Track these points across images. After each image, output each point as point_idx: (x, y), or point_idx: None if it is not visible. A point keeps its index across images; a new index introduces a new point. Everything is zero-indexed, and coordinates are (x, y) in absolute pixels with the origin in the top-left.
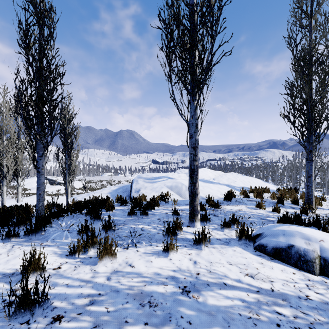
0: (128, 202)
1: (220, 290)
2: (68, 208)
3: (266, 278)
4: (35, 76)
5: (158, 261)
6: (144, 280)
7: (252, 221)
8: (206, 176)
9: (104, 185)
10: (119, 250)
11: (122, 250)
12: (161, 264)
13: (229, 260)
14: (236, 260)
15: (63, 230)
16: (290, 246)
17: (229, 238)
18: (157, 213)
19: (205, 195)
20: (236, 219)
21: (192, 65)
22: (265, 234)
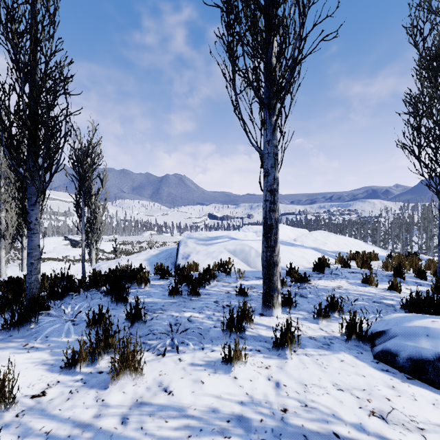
0: (171, 274)
1: None
2: (81, 284)
3: (409, 421)
4: (22, 78)
5: (213, 382)
6: (187, 424)
7: (362, 306)
8: (284, 235)
9: (143, 247)
10: (150, 357)
11: (154, 357)
12: (219, 389)
13: (336, 381)
14: (348, 380)
15: (66, 319)
16: None
17: (328, 337)
18: (213, 292)
19: (284, 263)
20: (338, 303)
21: (268, 61)
22: (392, 333)
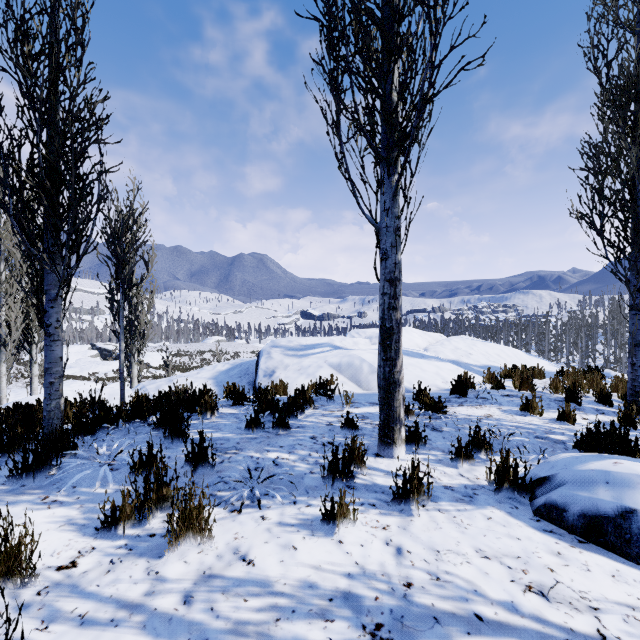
0: (249, 399)
1: (468, 636)
2: (120, 412)
3: (579, 599)
4: (38, 121)
5: (310, 548)
6: (275, 604)
7: (519, 443)
8: (410, 342)
9: (206, 360)
10: (221, 514)
11: (227, 514)
12: (318, 557)
13: (480, 546)
14: (497, 544)
15: (101, 462)
16: (627, 512)
17: (471, 486)
18: (308, 424)
19: (410, 382)
20: (485, 439)
21: (387, 96)
22: (559, 480)
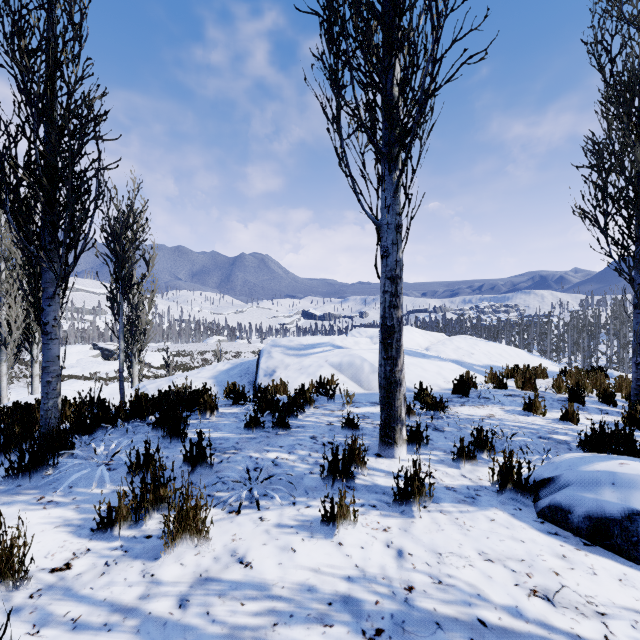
0: (249, 398)
1: None
2: (119, 412)
3: (585, 603)
4: (35, 117)
5: (309, 550)
6: (272, 608)
7: (522, 443)
8: (411, 342)
9: (207, 360)
10: (219, 515)
11: (225, 515)
12: (317, 560)
13: (483, 548)
14: (500, 547)
15: (98, 462)
16: (634, 514)
17: (474, 487)
18: (309, 424)
19: (411, 382)
20: (487, 439)
21: (388, 92)
22: (564, 481)
